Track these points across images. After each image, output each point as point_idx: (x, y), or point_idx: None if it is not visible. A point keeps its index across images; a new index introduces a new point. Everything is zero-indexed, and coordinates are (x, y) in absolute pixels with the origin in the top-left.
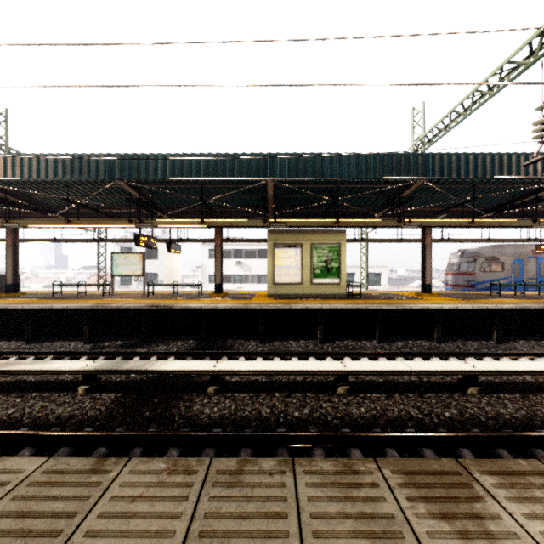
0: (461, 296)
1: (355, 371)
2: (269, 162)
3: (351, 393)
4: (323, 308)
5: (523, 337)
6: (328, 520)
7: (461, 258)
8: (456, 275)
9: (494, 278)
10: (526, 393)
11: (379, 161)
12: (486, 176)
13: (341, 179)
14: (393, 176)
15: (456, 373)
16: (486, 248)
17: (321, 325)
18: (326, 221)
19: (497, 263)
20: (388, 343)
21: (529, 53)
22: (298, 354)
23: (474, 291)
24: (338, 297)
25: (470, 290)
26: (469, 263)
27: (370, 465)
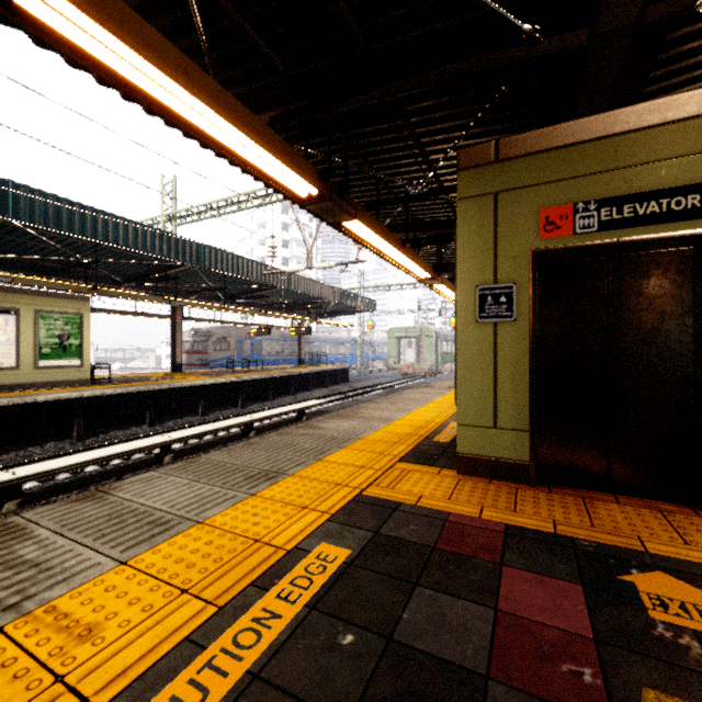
0: (206, 373)
1: (181, 438)
2: (11, 194)
3: (175, 459)
4: (85, 395)
5: (255, 402)
6: (292, 438)
7: (195, 337)
8: (190, 354)
9: (223, 356)
10: (276, 429)
11: (160, 238)
12: (239, 274)
13: (118, 245)
14: (173, 256)
15: (244, 423)
16: (217, 329)
17: (81, 418)
18: (80, 286)
19: (223, 342)
20: (159, 425)
21: (266, 194)
22: (68, 454)
23: (210, 370)
24: (80, 384)
25: (204, 368)
26: (199, 342)
27: (285, 430)
